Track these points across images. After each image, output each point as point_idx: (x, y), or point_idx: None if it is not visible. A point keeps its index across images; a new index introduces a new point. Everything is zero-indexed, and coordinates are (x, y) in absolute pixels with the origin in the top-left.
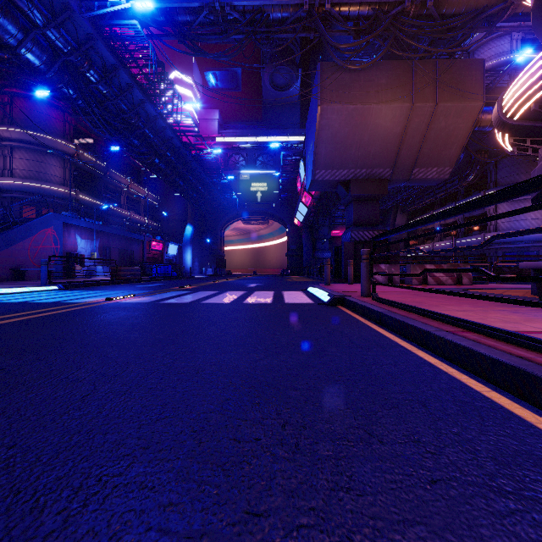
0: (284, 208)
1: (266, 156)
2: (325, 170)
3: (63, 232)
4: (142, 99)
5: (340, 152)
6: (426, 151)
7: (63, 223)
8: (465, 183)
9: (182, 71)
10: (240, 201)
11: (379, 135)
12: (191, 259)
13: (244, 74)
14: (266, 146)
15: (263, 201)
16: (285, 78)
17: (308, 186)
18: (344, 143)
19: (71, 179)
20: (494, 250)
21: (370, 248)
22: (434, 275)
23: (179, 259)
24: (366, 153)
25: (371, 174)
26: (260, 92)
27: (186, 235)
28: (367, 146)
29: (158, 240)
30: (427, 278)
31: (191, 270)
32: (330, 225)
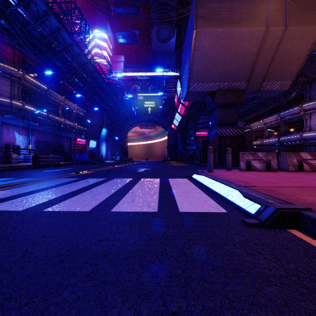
0: (165, 118)
1: (154, 85)
2: (197, 83)
3: (3, 129)
4: (58, 27)
5: (209, 69)
6: (274, 67)
7: (3, 122)
8: (289, 98)
9: (100, 30)
10: (137, 113)
11: (240, 54)
12: (105, 150)
13: (140, 34)
14: (154, 78)
15: (152, 113)
16: (166, 34)
17: (184, 97)
18: (212, 61)
19: (19, 94)
20: (308, 144)
21: (231, 141)
22: (309, 162)
23: (97, 150)
24: (228, 69)
25: (231, 87)
26: (150, 45)
27: (102, 135)
28: (230, 64)
29: (82, 138)
30: (302, 165)
31: (105, 157)
32: (195, 129)
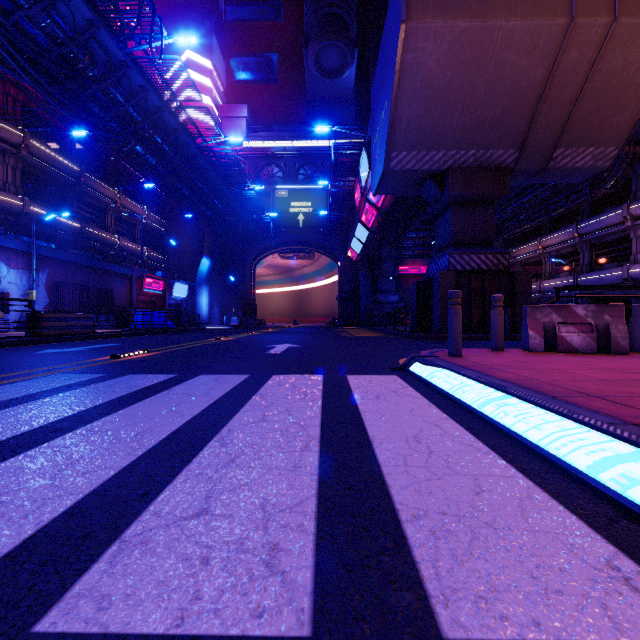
0: (334, 236)
1: (310, 167)
2: (407, 152)
3: None
4: (91, 19)
5: (433, 118)
6: (581, 115)
7: None
8: (600, 191)
9: (197, 51)
10: (275, 227)
11: (505, 83)
12: (208, 304)
13: (281, 62)
14: (310, 153)
15: (307, 226)
16: (336, 59)
17: (377, 184)
18: (442, 100)
19: (17, 182)
20: None
21: (482, 282)
22: None
23: (191, 304)
24: (478, 120)
25: (483, 160)
26: (303, 85)
27: (201, 271)
28: (482, 107)
29: (156, 277)
30: None
31: (208, 319)
32: (397, 258)
